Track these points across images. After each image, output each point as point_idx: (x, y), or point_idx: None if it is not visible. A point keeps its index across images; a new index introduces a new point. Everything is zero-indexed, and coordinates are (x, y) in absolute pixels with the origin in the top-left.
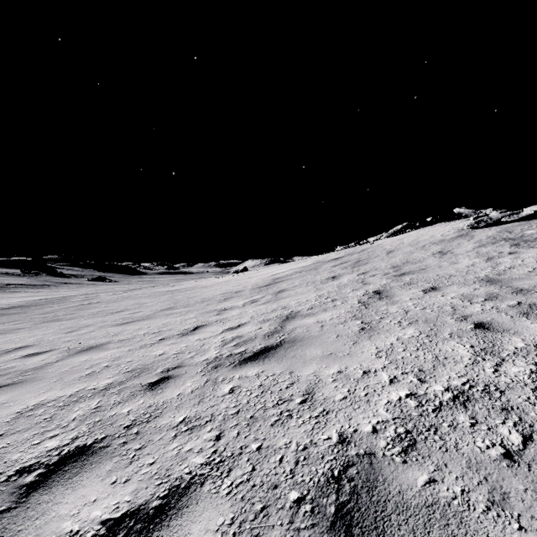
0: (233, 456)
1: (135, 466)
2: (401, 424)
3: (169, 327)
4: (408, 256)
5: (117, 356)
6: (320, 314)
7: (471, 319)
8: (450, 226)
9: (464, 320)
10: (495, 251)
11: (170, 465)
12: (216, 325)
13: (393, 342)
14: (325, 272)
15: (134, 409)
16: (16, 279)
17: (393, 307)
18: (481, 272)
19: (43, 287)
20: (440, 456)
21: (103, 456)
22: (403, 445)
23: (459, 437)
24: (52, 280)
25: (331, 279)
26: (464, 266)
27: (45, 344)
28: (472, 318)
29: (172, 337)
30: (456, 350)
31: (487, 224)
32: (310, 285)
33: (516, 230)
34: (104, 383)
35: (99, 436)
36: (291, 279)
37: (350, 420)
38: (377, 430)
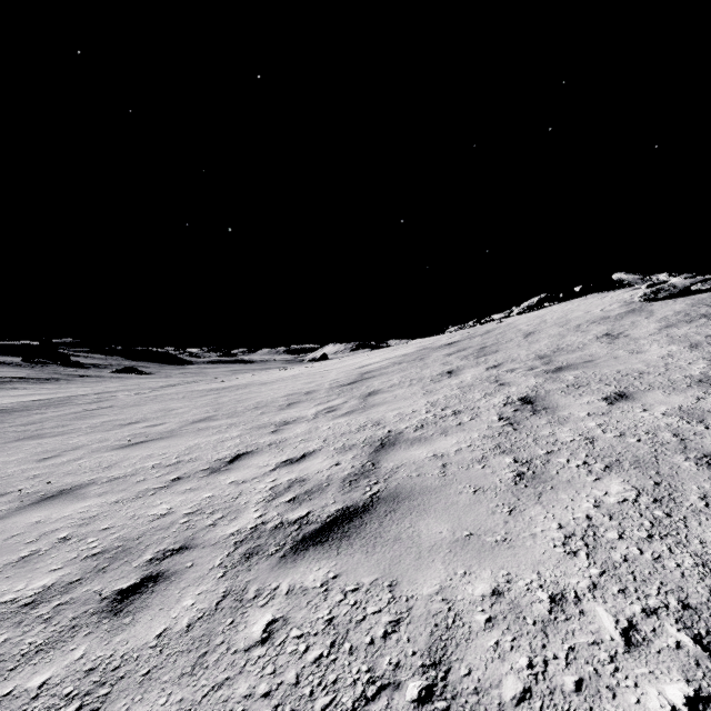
0: None
1: None
2: None
3: (194, 455)
4: (558, 340)
5: (92, 514)
6: (438, 439)
7: None
8: (611, 298)
9: None
10: (698, 333)
11: None
12: (267, 454)
13: (589, 513)
14: (437, 363)
15: (56, 676)
16: (14, 371)
17: (563, 430)
18: (690, 367)
19: (49, 381)
20: None
21: None
22: None
23: None
24: (63, 372)
25: (447, 376)
26: (656, 357)
27: None
28: None
29: (193, 476)
30: None
31: (669, 294)
32: (416, 385)
33: None
34: (37, 587)
35: None
36: (387, 374)
37: None
38: None
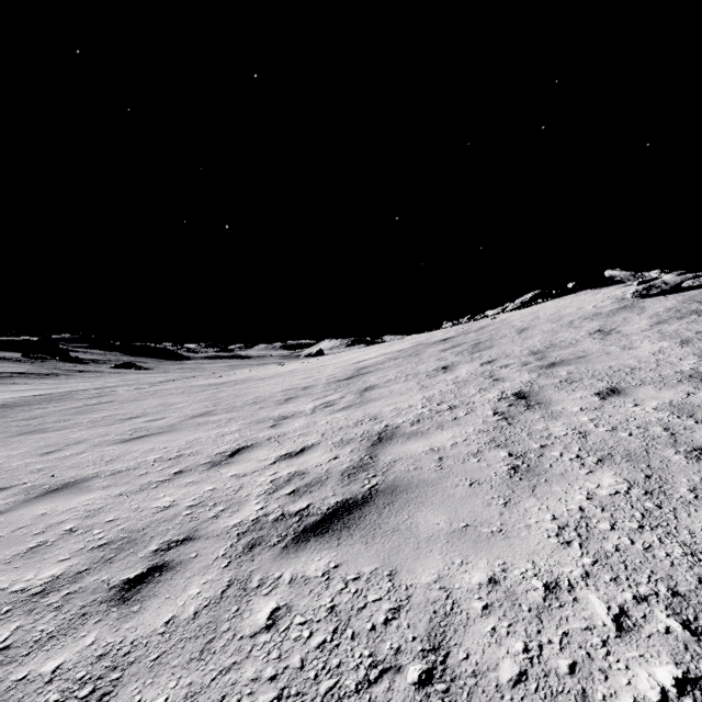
0: None
1: None
2: None
3: (195, 449)
4: (551, 336)
5: (97, 506)
6: (434, 433)
7: None
8: (603, 295)
9: None
10: (688, 330)
11: None
12: (267, 448)
13: (582, 505)
14: (432, 359)
15: (69, 661)
16: (14, 366)
17: (556, 424)
18: (681, 363)
19: (49, 377)
20: None
21: None
22: None
23: None
24: (63, 367)
25: (442, 371)
26: (647, 353)
27: (1, 476)
28: None
29: (195, 469)
30: None
31: (660, 291)
32: (412, 380)
33: None
34: (46, 576)
35: None
36: (383, 370)
37: None
38: None
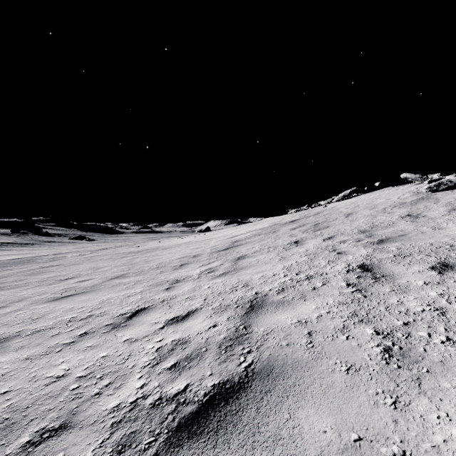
0: None
1: None
2: None
3: (104, 309)
4: (371, 219)
5: (1, 372)
6: (299, 304)
7: None
8: (402, 190)
9: None
10: None
11: None
12: (159, 310)
13: None
14: (286, 235)
15: None
16: (5, 238)
17: (409, 299)
18: None
19: (27, 245)
20: None
21: None
22: None
23: None
24: (37, 239)
25: (295, 245)
26: None
27: None
28: None
29: (97, 332)
30: None
31: (447, 187)
32: (273, 251)
33: None
34: None
35: None
36: (250, 243)
37: None
38: None
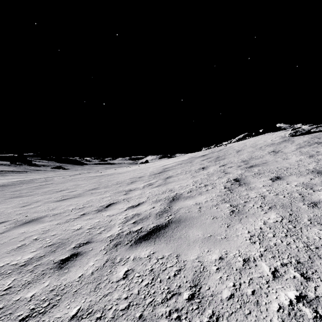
0: None
1: None
2: None
3: (90, 204)
4: (251, 154)
5: (47, 229)
6: (197, 197)
7: (321, 205)
8: (276, 135)
9: (315, 206)
10: (313, 150)
11: None
12: (122, 203)
13: (261, 226)
14: (197, 164)
15: (38, 293)
16: (6, 168)
17: (251, 192)
18: (309, 165)
19: (22, 172)
20: None
21: None
22: None
23: None
24: (29, 168)
25: (202, 169)
26: (294, 161)
27: (3, 216)
28: (321, 204)
29: (90, 213)
30: None
31: (301, 133)
32: (188, 173)
33: None
34: (26, 258)
35: None
36: (175, 169)
37: None
38: None
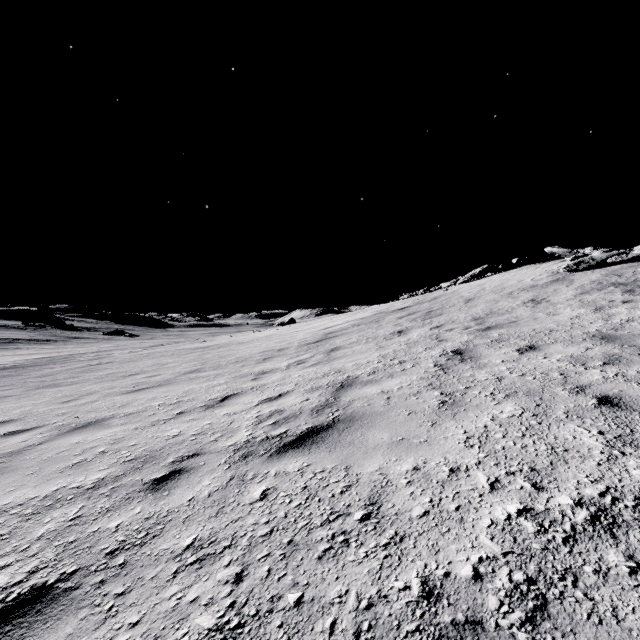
0: (259, 616)
1: (109, 627)
2: (517, 566)
3: (191, 396)
4: (492, 305)
5: (119, 436)
6: (386, 381)
7: (591, 391)
8: (542, 269)
9: (581, 392)
10: (604, 299)
11: (162, 628)
12: (250, 395)
13: (487, 424)
14: (390, 325)
15: (126, 521)
16: (16, 333)
17: (480, 372)
18: (590, 326)
19: (48, 342)
20: (591, 633)
21: (66, 607)
22: (526, 606)
23: (616, 595)
24: (60, 334)
25: (397, 334)
26: (566, 318)
27: (32, 418)
28: (592, 389)
29: (193, 411)
30: (578, 437)
31: (588, 266)
32: (371, 342)
33: (627, 273)
34: (93, 479)
35: (68, 569)
36: (347, 334)
37: (437, 554)
38: (480, 576)
